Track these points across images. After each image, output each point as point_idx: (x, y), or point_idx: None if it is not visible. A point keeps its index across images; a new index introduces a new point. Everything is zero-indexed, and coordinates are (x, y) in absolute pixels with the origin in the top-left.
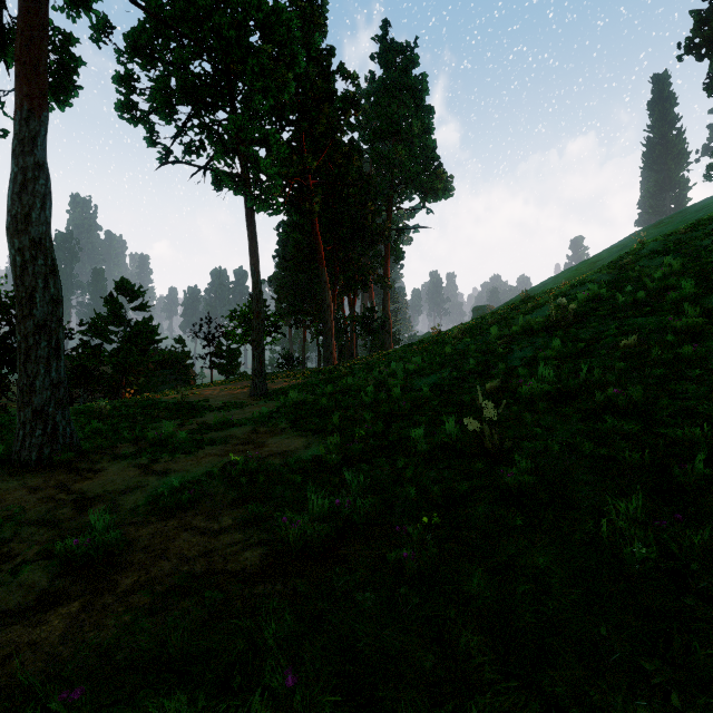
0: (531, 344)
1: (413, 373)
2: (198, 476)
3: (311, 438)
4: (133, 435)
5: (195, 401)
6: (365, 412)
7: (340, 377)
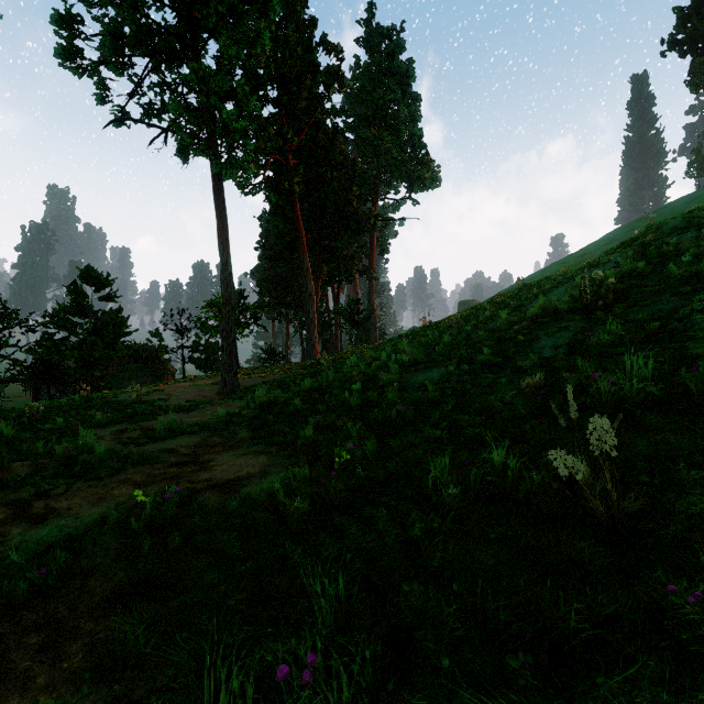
0: (562, 329)
1: (408, 367)
2: (87, 526)
3: (273, 456)
4: (47, 447)
5: (153, 400)
6: (350, 423)
7: (321, 371)
